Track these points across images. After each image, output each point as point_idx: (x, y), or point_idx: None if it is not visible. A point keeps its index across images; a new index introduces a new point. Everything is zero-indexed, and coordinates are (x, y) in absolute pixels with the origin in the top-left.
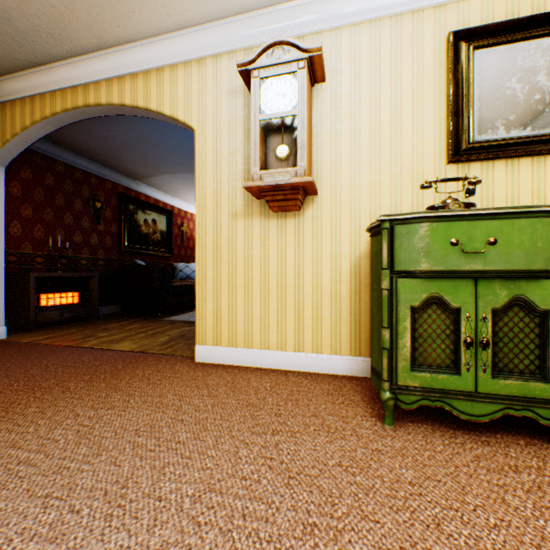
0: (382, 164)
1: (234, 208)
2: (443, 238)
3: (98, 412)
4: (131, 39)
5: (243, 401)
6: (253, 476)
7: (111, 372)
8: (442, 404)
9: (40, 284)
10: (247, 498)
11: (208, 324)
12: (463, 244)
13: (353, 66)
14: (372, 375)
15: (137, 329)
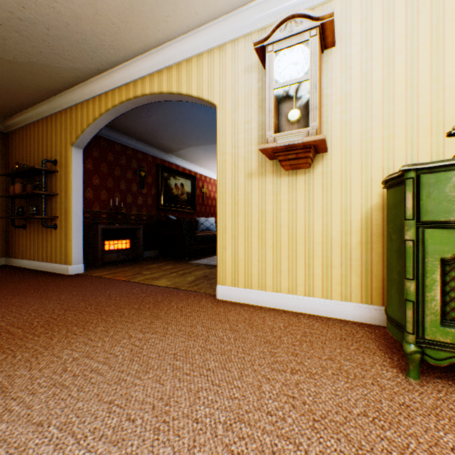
0: (396, 117)
1: (249, 169)
2: None
3: (145, 335)
4: (167, 39)
5: (261, 338)
6: (277, 413)
7: (153, 303)
8: None
9: (105, 234)
10: (274, 434)
11: (227, 268)
12: None
13: (364, 26)
14: (390, 325)
15: (171, 269)
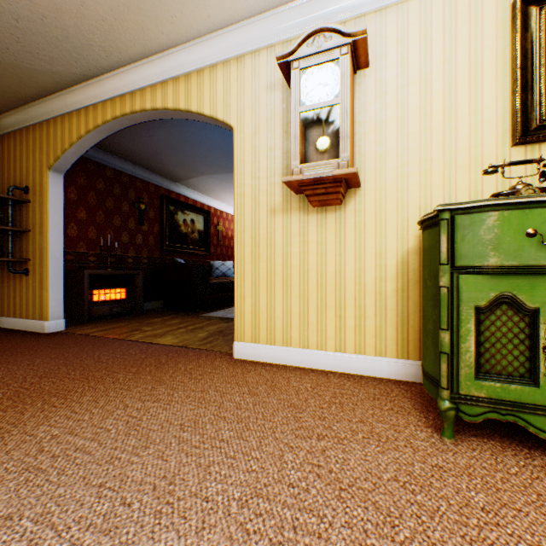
0: (434, 151)
1: (272, 204)
2: (516, 228)
3: (145, 404)
4: (174, 44)
5: (284, 401)
6: (300, 484)
7: (155, 365)
8: (514, 419)
9: (93, 281)
10: (296, 507)
11: (246, 321)
12: (543, 235)
13: (400, 47)
14: (425, 380)
15: (178, 324)
